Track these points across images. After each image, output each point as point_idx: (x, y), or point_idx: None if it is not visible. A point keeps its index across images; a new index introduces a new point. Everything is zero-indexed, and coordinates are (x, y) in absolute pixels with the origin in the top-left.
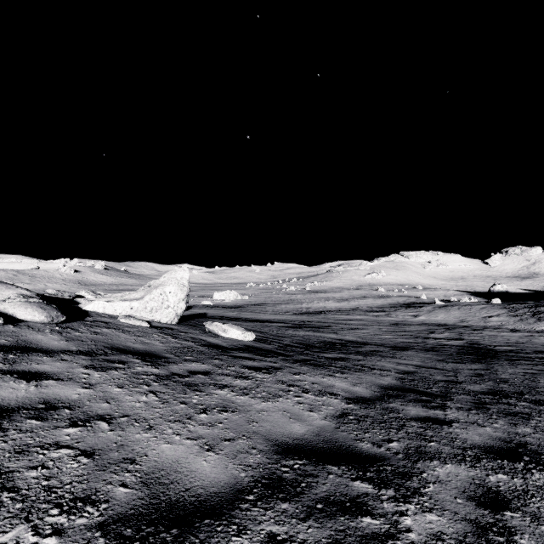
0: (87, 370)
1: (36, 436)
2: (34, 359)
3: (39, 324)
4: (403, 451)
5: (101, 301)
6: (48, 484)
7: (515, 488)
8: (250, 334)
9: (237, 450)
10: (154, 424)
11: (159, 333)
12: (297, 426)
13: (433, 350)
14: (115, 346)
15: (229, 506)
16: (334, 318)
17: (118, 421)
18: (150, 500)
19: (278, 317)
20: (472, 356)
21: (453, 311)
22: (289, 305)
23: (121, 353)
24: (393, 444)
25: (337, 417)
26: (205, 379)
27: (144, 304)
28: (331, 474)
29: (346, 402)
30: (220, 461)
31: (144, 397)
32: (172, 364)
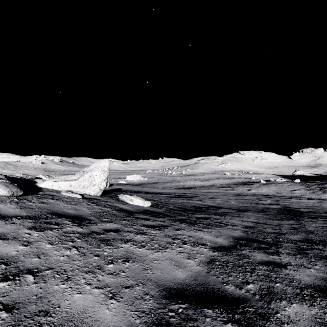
0: (30, 230)
1: None
2: None
3: (3, 197)
4: (258, 292)
5: (50, 181)
6: None
7: None
8: (147, 202)
9: (134, 296)
10: (71, 275)
11: (87, 202)
12: (179, 272)
13: (262, 211)
14: (54, 212)
15: None
16: (200, 191)
17: (43, 273)
18: None
19: (165, 191)
20: (287, 215)
21: (272, 187)
22: (172, 183)
23: (58, 217)
24: (250, 286)
25: (207, 263)
26: (115, 235)
27: (79, 183)
28: (207, 318)
29: (212, 250)
30: (120, 309)
31: (67, 251)
32: (93, 224)
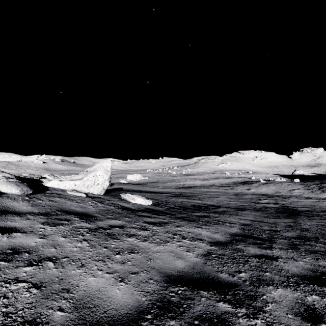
0: (44, 225)
1: (2, 273)
2: (9, 218)
3: (15, 195)
4: (249, 279)
5: (56, 180)
6: (6, 310)
7: (325, 305)
8: (149, 201)
9: (140, 280)
10: (85, 263)
11: (92, 201)
12: (179, 262)
13: (260, 210)
14: (63, 209)
15: (134, 324)
16: (199, 190)
17: (61, 261)
18: (79, 321)
19: (166, 190)
20: (284, 214)
21: (271, 186)
22: (172, 183)
23: (66, 214)
24: (242, 274)
25: (204, 255)
26: (120, 231)
27: (83, 182)
28: (203, 297)
29: (210, 245)
30: (128, 289)
31: (79, 243)
32: (99, 221)
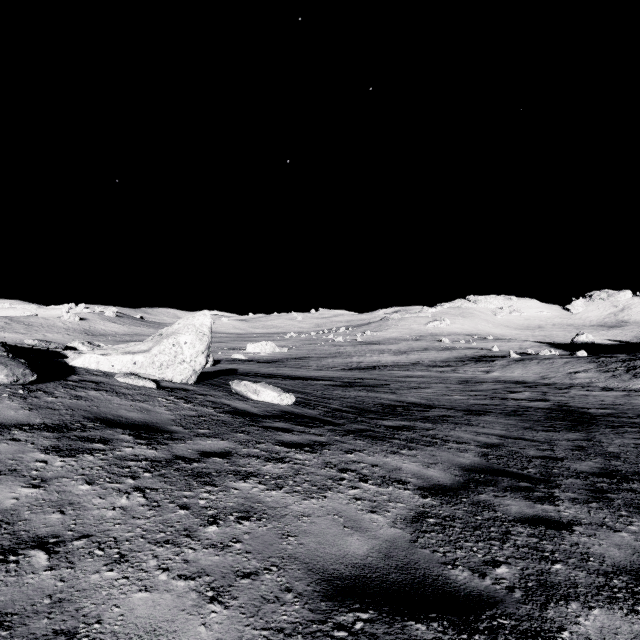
0: (46, 454)
1: None
2: None
3: None
4: (519, 584)
5: (94, 354)
6: None
7: None
8: (288, 396)
9: (261, 595)
10: (128, 551)
11: (168, 396)
12: (355, 540)
13: (515, 414)
14: (100, 416)
15: None
16: (391, 374)
17: (68, 547)
18: None
19: (323, 373)
20: (564, 422)
21: (532, 366)
22: (337, 359)
23: (106, 426)
24: (501, 571)
25: (411, 521)
26: (222, 464)
27: (151, 358)
28: None
29: (420, 494)
30: (230, 625)
31: (123, 499)
32: (177, 441)
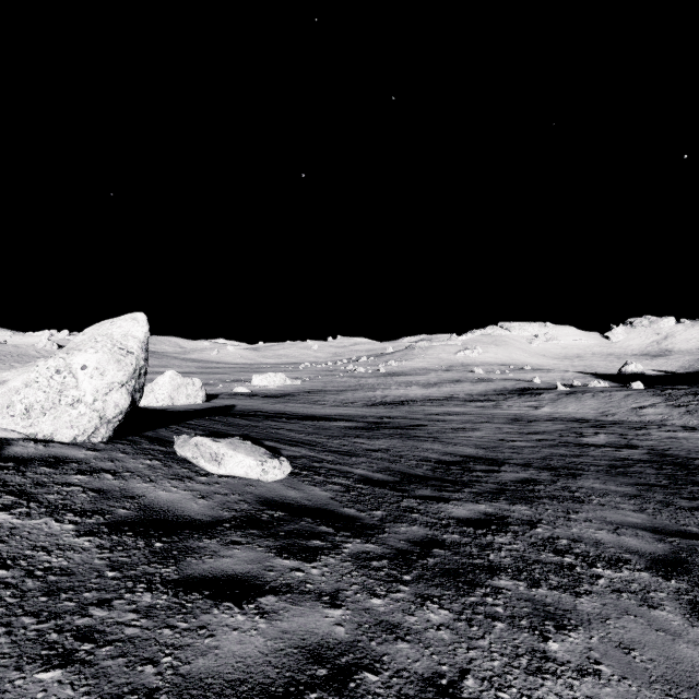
0: None
1: None
2: None
3: None
4: None
5: None
6: None
7: None
8: (277, 465)
9: None
10: None
11: None
12: None
13: (620, 474)
14: None
15: None
16: (424, 411)
17: None
18: None
19: (342, 411)
20: None
21: (587, 400)
22: (357, 393)
23: None
24: None
25: None
26: None
27: (5, 396)
28: None
29: None
30: None
31: None
32: None
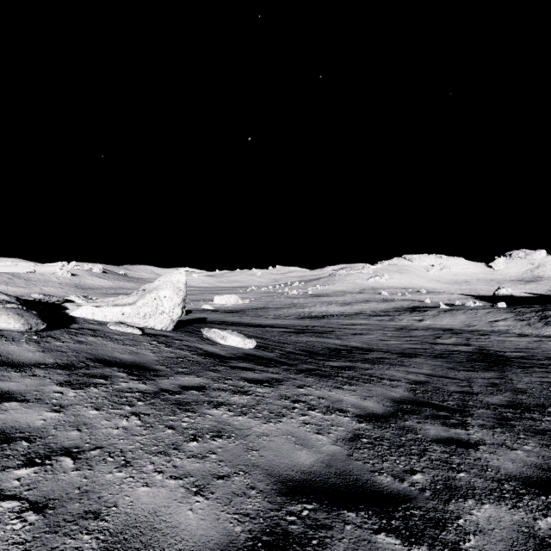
0: (61, 387)
1: None
2: None
3: (15, 332)
4: (430, 487)
5: (90, 306)
6: None
7: None
8: (250, 341)
9: (232, 491)
10: (131, 458)
11: (151, 341)
12: (303, 454)
13: (442, 357)
14: (99, 357)
15: None
16: (337, 322)
17: (87, 455)
18: None
19: (280, 322)
20: (483, 363)
21: (458, 315)
22: (291, 309)
23: (105, 365)
24: (417, 477)
25: (348, 441)
26: (198, 396)
27: (136, 310)
28: (348, 524)
29: (357, 420)
30: (210, 510)
31: (124, 421)
32: (162, 378)
